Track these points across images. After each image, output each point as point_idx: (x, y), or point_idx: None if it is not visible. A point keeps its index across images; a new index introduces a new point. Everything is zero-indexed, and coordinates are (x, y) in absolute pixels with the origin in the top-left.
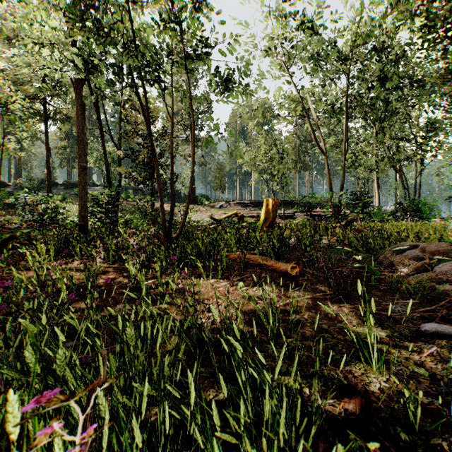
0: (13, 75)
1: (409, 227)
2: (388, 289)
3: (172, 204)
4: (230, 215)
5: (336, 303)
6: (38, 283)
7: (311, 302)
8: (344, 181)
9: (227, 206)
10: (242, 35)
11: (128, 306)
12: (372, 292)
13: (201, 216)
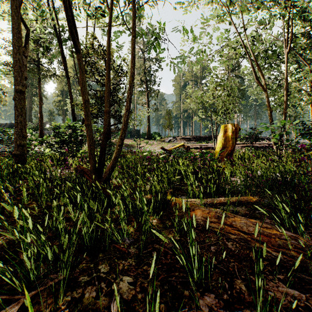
0: None
1: None
2: None
3: (105, 124)
4: (178, 146)
5: None
6: None
7: None
8: (286, 113)
9: (174, 140)
10: None
11: None
12: None
13: (154, 148)
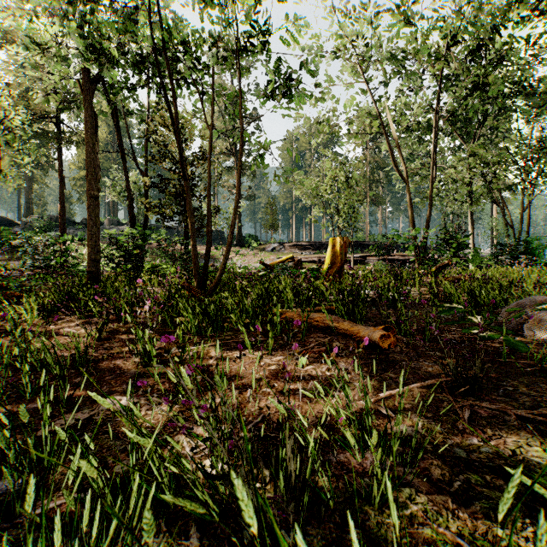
0: (18, 89)
1: (523, 275)
2: (533, 371)
3: (208, 243)
4: (285, 259)
5: (461, 397)
6: (11, 354)
7: (420, 396)
8: (430, 216)
9: (281, 249)
10: (301, 18)
11: (124, 399)
12: (509, 375)
13: (249, 261)
